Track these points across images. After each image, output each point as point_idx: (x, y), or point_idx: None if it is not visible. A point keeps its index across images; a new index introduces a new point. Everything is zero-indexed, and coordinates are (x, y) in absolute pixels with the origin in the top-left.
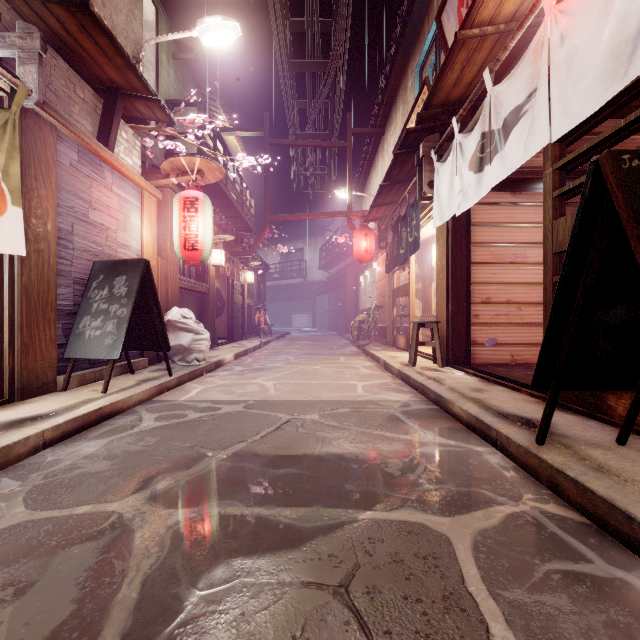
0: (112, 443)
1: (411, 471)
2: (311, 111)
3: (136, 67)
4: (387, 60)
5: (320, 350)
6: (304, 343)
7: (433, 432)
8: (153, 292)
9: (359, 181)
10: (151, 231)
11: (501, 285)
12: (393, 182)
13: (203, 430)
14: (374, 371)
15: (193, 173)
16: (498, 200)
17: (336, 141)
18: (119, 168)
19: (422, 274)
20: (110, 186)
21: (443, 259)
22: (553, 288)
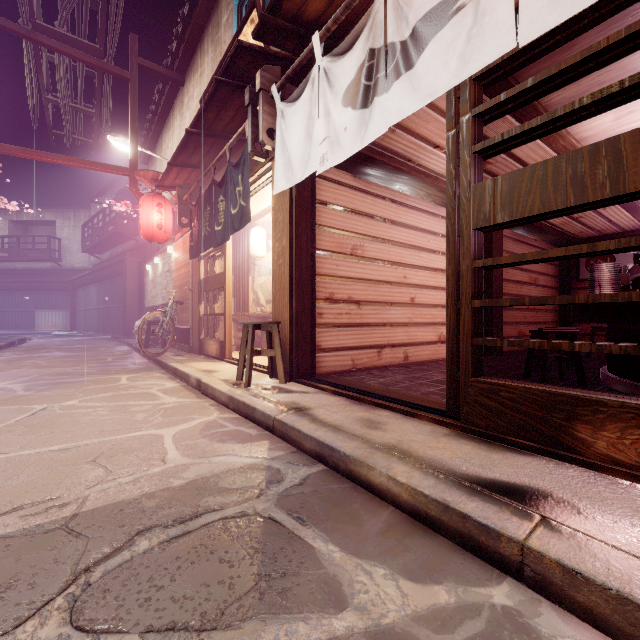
0: None
1: None
2: None
3: None
4: None
5: (83, 366)
6: (53, 355)
7: (380, 563)
8: None
9: (145, 142)
10: None
11: (344, 279)
12: (206, 132)
13: None
14: (184, 398)
15: None
16: (341, 179)
17: (111, 64)
18: None
19: (235, 265)
20: None
21: (284, 239)
22: (472, 276)
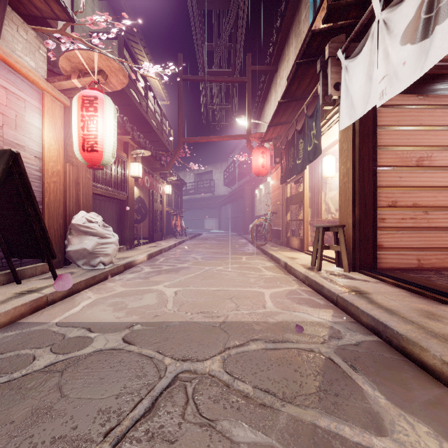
0: None
1: None
2: (217, 49)
3: None
4: None
5: (224, 249)
6: (211, 242)
7: (424, 423)
8: (27, 191)
9: (255, 115)
10: (55, 135)
11: (407, 188)
12: (290, 99)
13: (22, 413)
14: (276, 273)
15: (94, 74)
16: (404, 102)
17: (237, 77)
18: (3, 57)
19: (311, 185)
20: None
21: (348, 162)
22: None
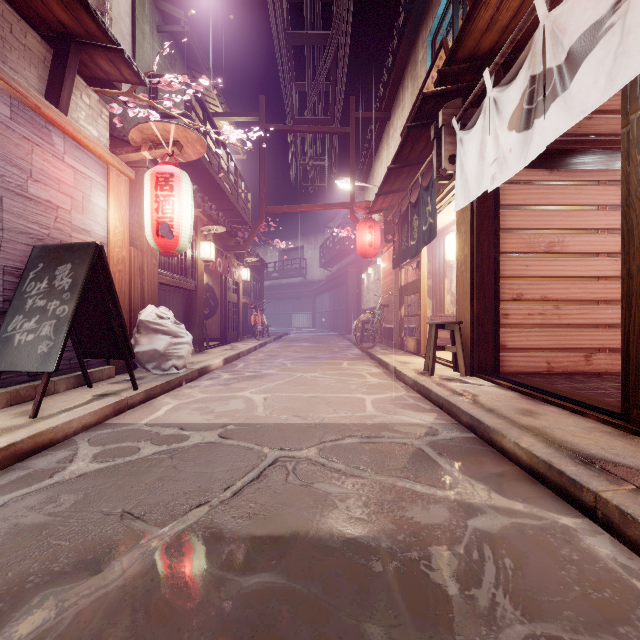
0: (5, 507)
1: (475, 581)
2: (310, 92)
3: (87, 1)
4: (395, 31)
5: (320, 353)
6: (303, 345)
7: (483, 483)
8: (109, 285)
9: (362, 173)
10: (120, 215)
11: (535, 279)
12: (403, 164)
13: (151, 479)
14: (383, 380)
15: (169, 145)
16: (532, 178)
17: (338, 126)
18: (73, 134)
19: (432, 270)
20: (61, 155)
21: (466, 248)
22: None
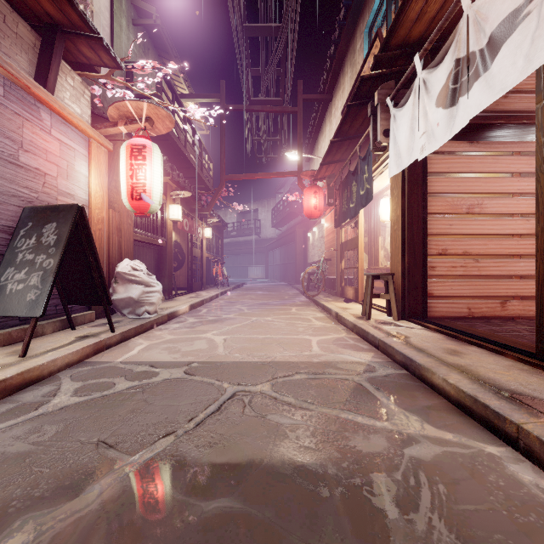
0: None
1: (413, 506)
2: (264, 77)
3: None
4: (336, 24)
5: (272, 300)
6: (258, 293)
7: (417, 415)
8: (89, 241)
9: (307, 147)
10: (100, 181)
11: (458, 236)
12: (343, 138)
13: (124, 411)
14: (327, 323)
15: (142, 121)
16: (455, 149)
17: (287, 106)
18: (59, 110)
19: (368, 229)
20: (48, 129)
21: (398, 210)
22: None
